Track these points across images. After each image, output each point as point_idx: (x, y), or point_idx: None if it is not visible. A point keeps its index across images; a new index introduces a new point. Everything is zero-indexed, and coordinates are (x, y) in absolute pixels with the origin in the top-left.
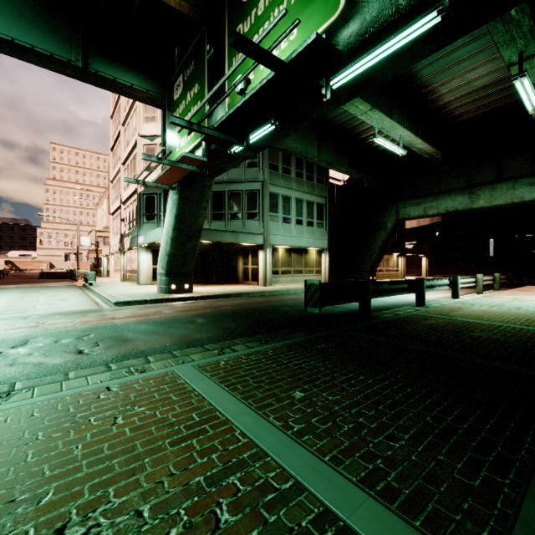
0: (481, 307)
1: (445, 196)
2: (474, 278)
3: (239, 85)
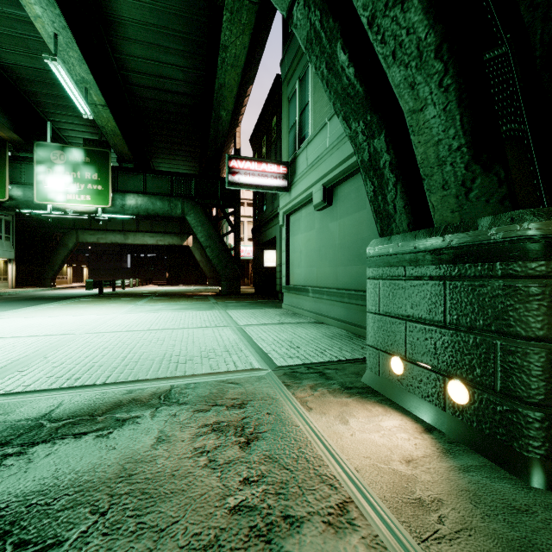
0: (135, 290)
1: (111, 233)
2: (129, 281)
3: (70, 212)
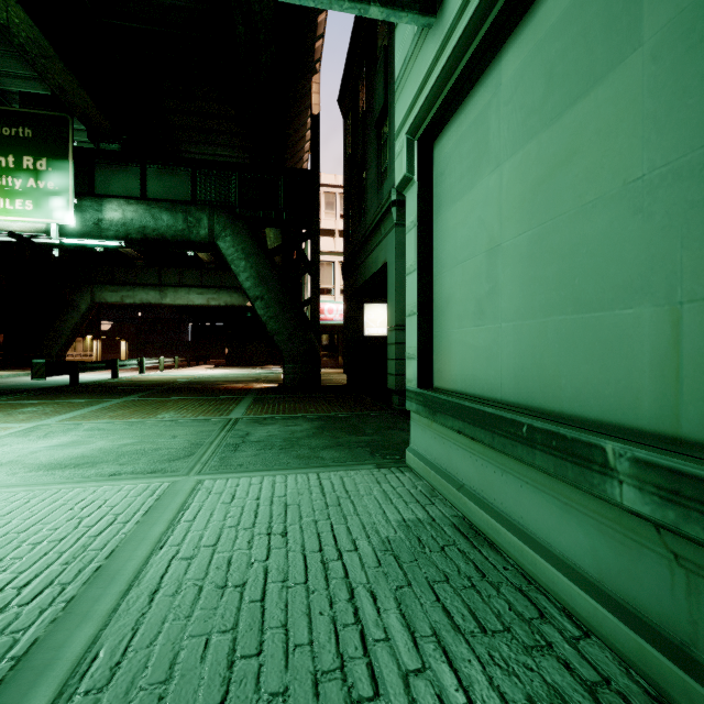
0: (155, 376)
1: (141, 289)
2: (159, 360)
3: None
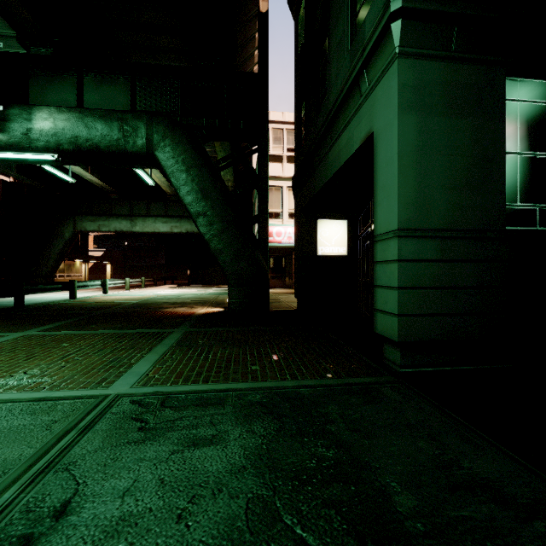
0: (113, 296)
1: (115, 218)
2: (124, 280)
3: None
